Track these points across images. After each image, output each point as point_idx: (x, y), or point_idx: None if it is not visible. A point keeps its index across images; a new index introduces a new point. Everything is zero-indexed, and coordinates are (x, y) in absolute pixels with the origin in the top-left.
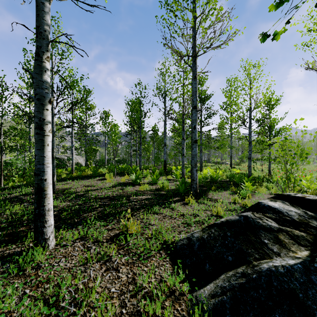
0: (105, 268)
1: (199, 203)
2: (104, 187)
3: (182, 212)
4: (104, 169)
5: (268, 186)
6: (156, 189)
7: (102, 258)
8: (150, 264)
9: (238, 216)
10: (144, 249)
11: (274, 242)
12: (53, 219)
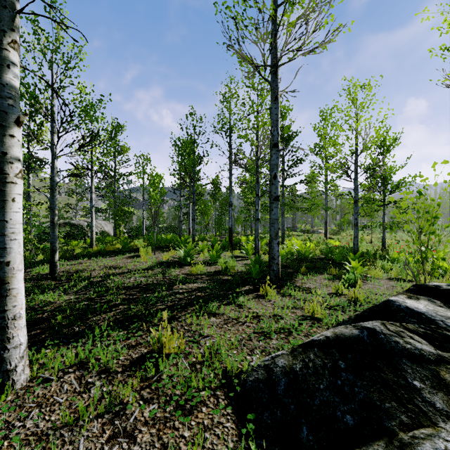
0: (110, 432)
1: (282, 296)
2: (136, 269)
3: (256, 312)
4: (140, 241)
5: (384, 267)
6: (215, 272)
7: (108, 409)
8: (196, 423)
9: (358, 328)
10: (187, 388)
11: (433, 387)
12: (25, 333)
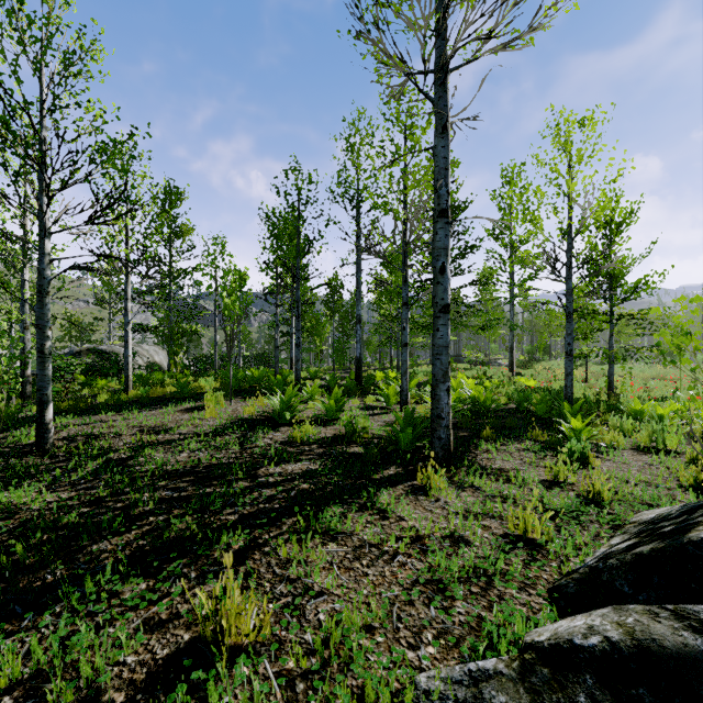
0: None
1: (459, 488)
2: (195, 433)
3: (415, 528)
4: (208, 380)
5: (622, 427)
6: (335, 438)
7: None
8: None
9: (696, 629)
10: None
11: None
12: None
